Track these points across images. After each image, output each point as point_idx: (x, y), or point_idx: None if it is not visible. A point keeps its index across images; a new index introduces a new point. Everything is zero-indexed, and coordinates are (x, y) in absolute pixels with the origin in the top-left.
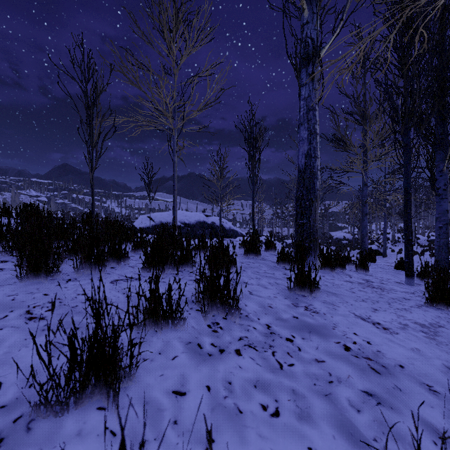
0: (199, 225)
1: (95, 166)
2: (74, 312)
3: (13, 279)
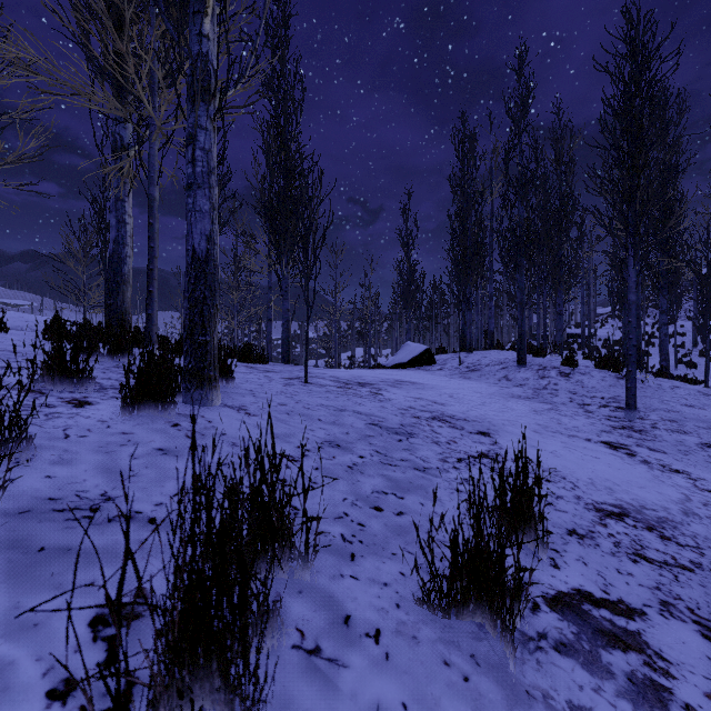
0: None
1: None
2: None
3: None
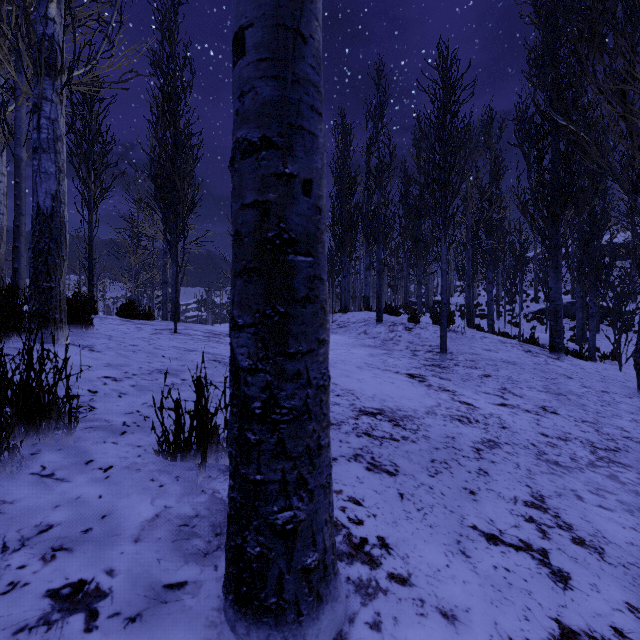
0: None
1: None
2: None
3: None
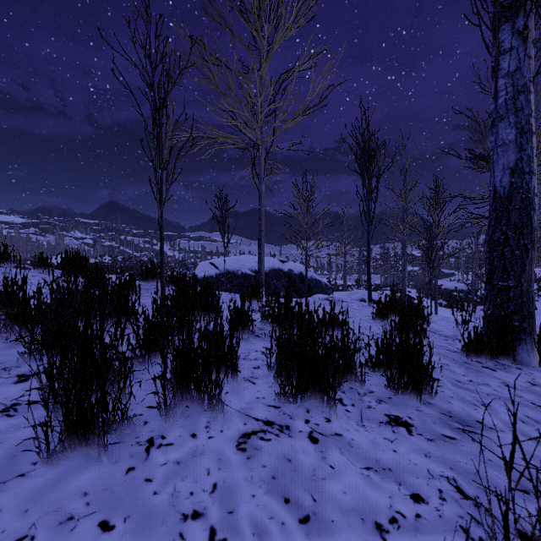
0: (273, 273)
1: (165, 198)
2: None
3: (30, 449)
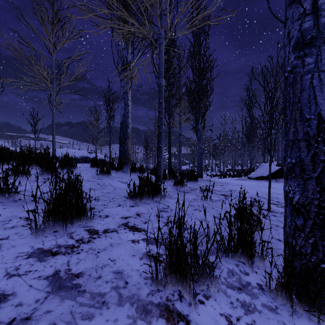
0: (83, 159)
1: None
2: None
3: None
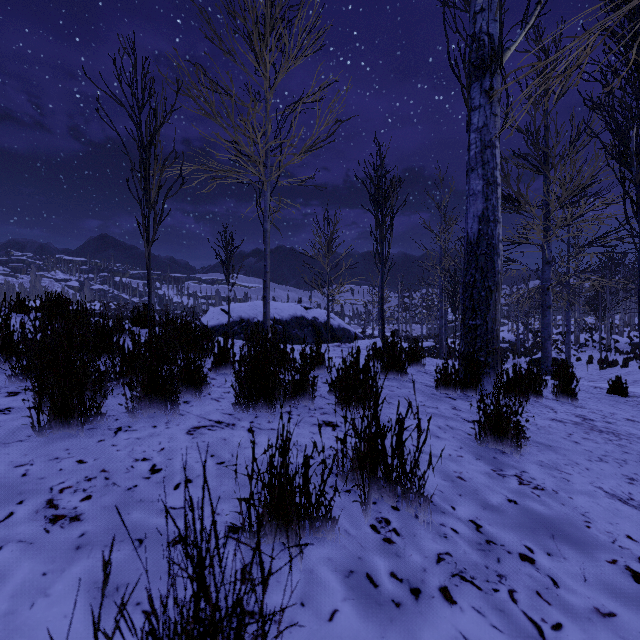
0: (295, 321)
1: (153, 238)
2: (132, 501)
3: (25, 430)
